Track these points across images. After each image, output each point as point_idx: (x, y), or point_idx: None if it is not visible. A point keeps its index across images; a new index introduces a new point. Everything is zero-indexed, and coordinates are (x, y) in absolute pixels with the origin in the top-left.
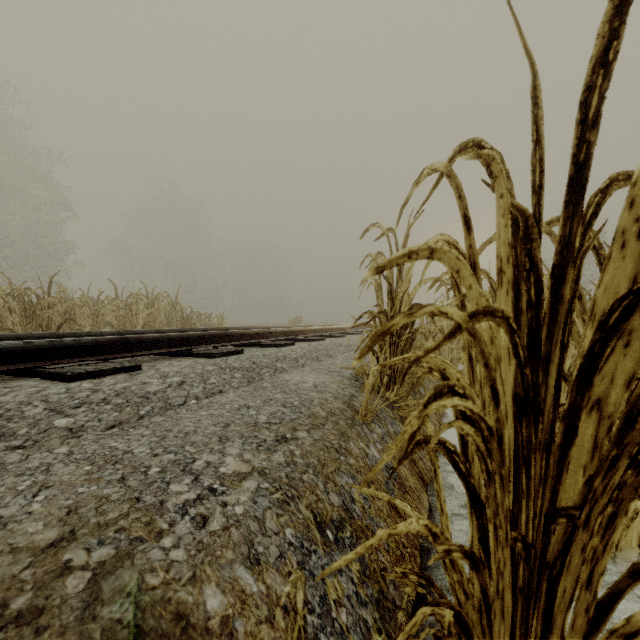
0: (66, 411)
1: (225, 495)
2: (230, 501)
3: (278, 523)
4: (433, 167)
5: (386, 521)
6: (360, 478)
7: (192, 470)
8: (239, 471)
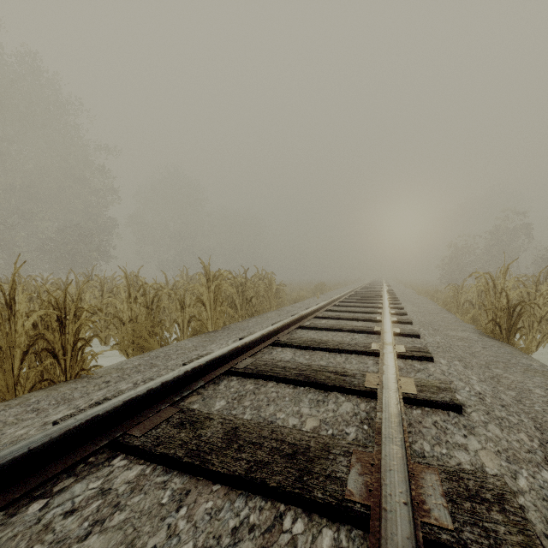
0: (452, 348)
1: None
2: None
3: None
4: None
5: None
6: None
7: (528, 364)
8: (538, 365)
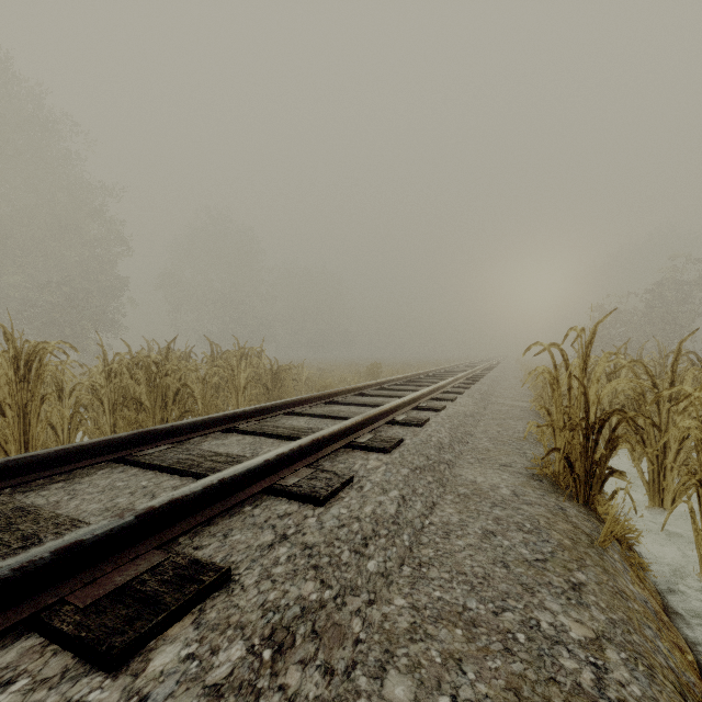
0: (364, 551)
1: (610, 671)
2: (620, 679)
3: (666, 701)
4: None
5: (691, 674)
6: (652, 626)
7: (551, 637)
8: (588, 637)
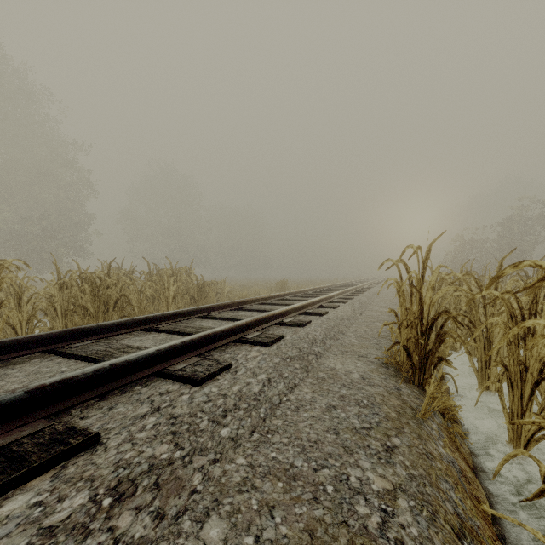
0: (221, 420)
1: (396, 516)
2: (403, 522)
3: (440, 540)
4: (537, 263)
5: (478, 519)
6: (450, 481)
7: (355, 488)
8: (386, 488)
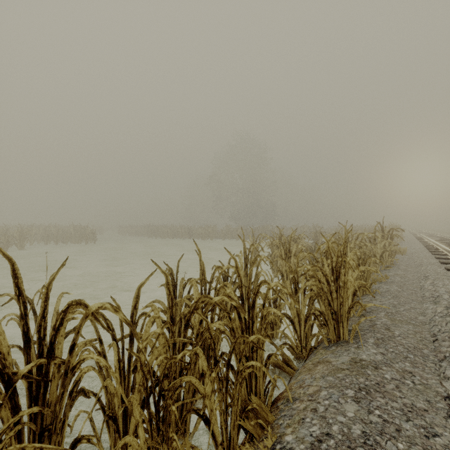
0: None
1: None
2: None
3: None
4: None
5: None
6: None
7: None
8: None
